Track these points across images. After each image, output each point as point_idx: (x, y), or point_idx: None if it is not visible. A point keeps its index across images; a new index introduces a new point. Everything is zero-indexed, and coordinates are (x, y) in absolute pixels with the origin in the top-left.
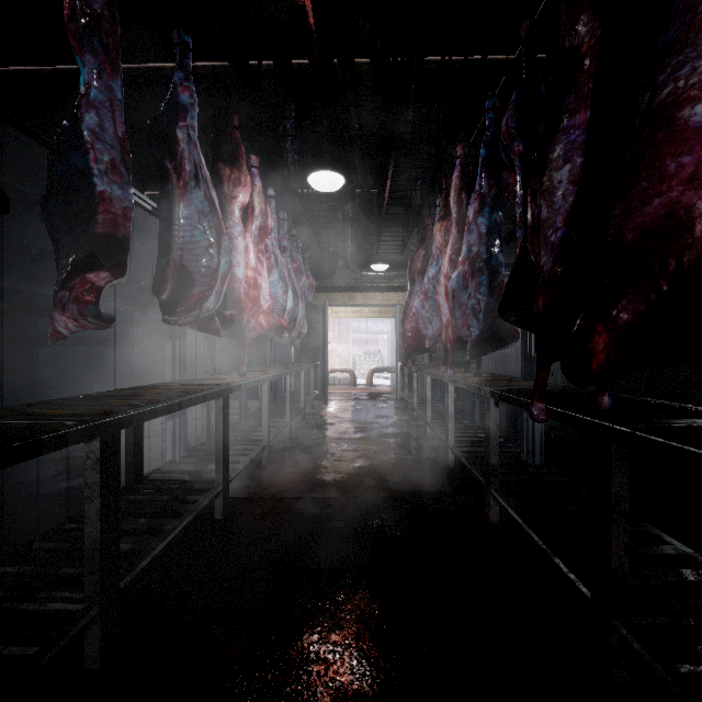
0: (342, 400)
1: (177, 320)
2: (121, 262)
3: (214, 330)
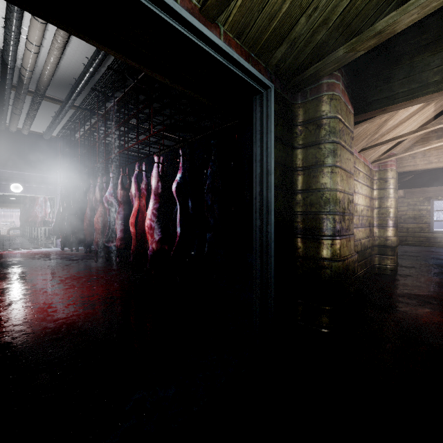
0: None
1: None
2: None
3: None
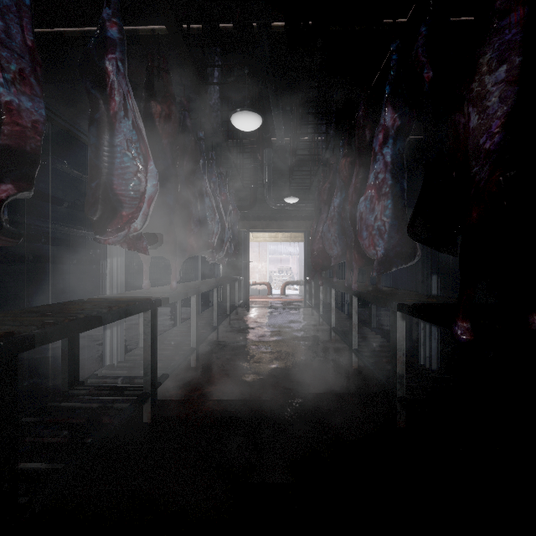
0: (261, 308)
1: (106, 239)
2: (26, 175)
3: (142, 249)
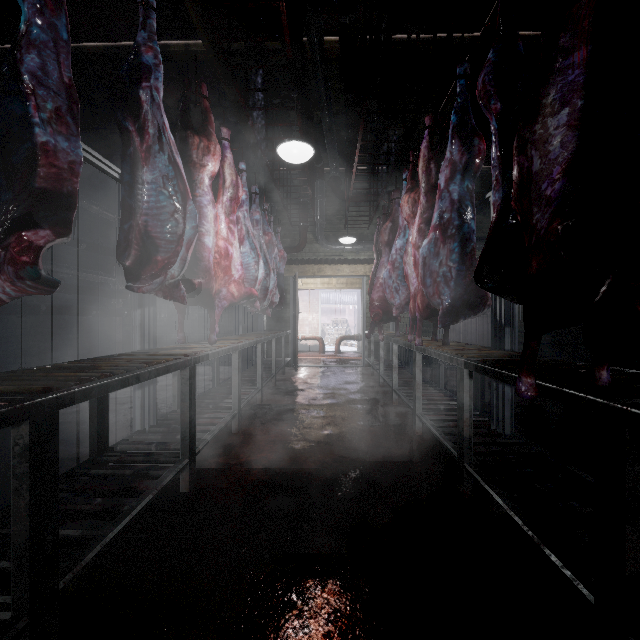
0: (312, 367)
1: (140, 289)
2: (64, 222)
3: (179, 299)
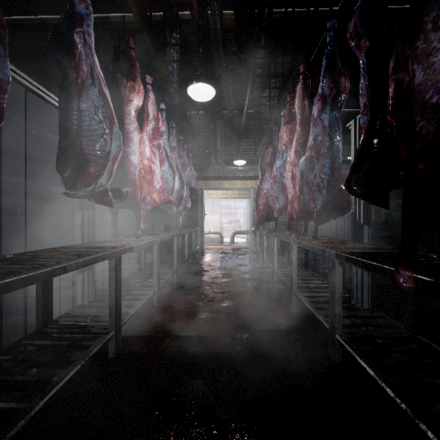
0: (214, 253)
1: (74, 194)
2: None
3: (107, 203)
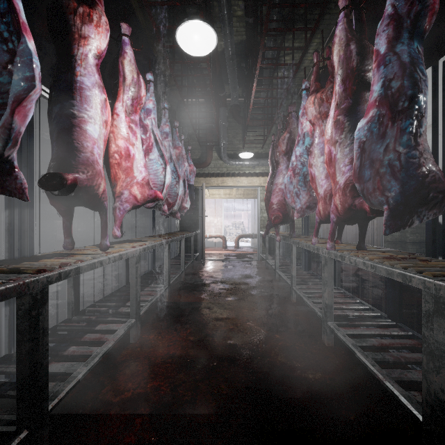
0: (216, 260)
1: None
2: None
3: (12, 191)
